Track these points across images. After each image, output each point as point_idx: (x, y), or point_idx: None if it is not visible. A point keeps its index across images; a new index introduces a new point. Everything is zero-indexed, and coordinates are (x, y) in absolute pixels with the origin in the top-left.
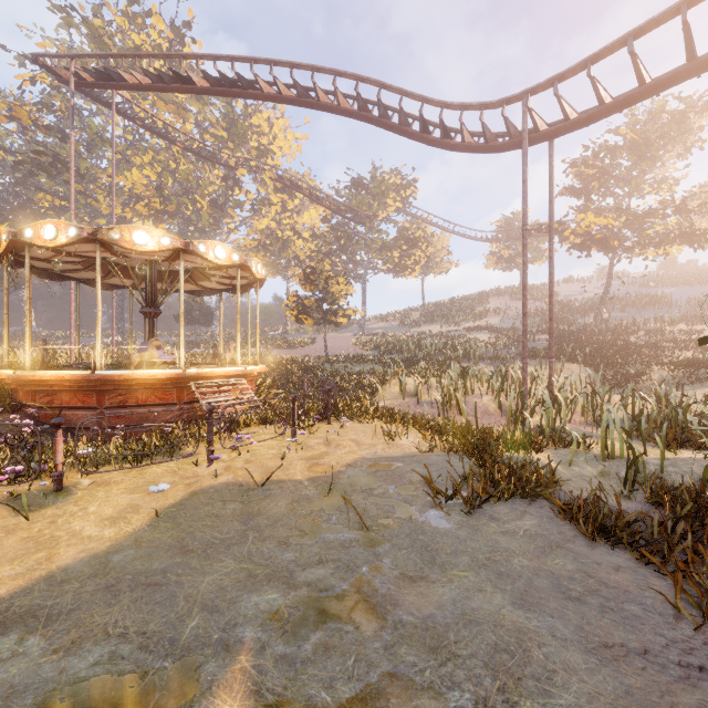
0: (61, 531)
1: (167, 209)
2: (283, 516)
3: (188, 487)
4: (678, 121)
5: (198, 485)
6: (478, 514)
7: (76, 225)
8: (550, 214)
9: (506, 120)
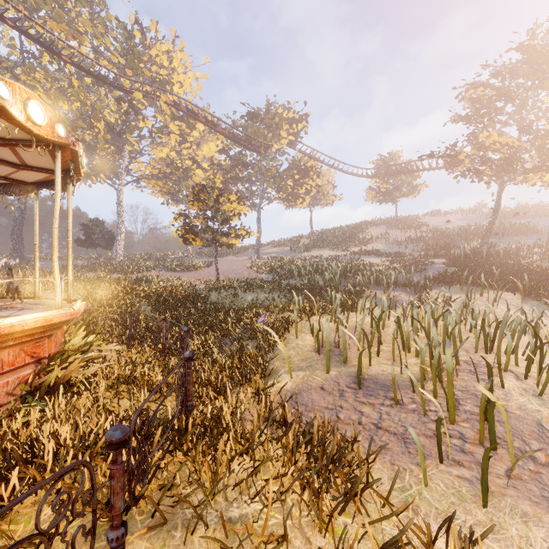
0: None
1: None
2: None
3: None
4: None
5: None
6: None
7: None
8: None
9: None
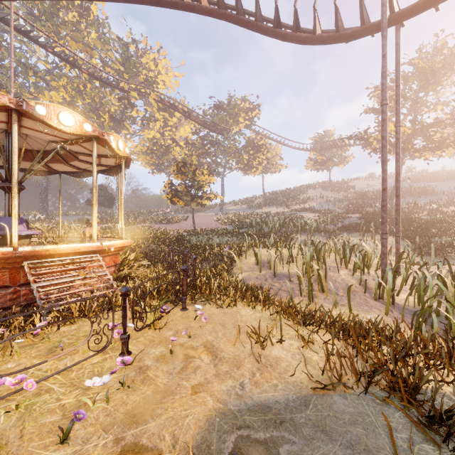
0: None
1: None
2: None
3: None
4: None
5: None
6: None
7: None
8: (397, 98)
9: (361, 1)
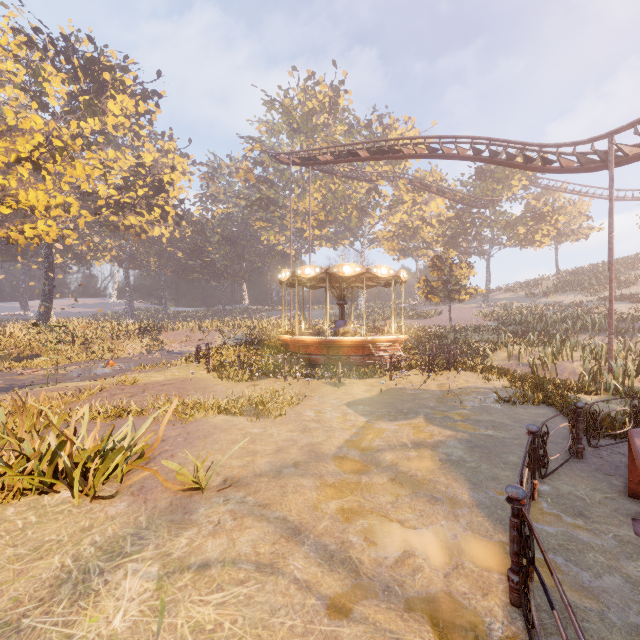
0: (351, 392)
1: (328, 218)
2: (428, 398)
3: (386, 387)
4: None
5: (390, 387)
6: (517, 407)
7: (319, 267)
8: None
9: (595, 152)
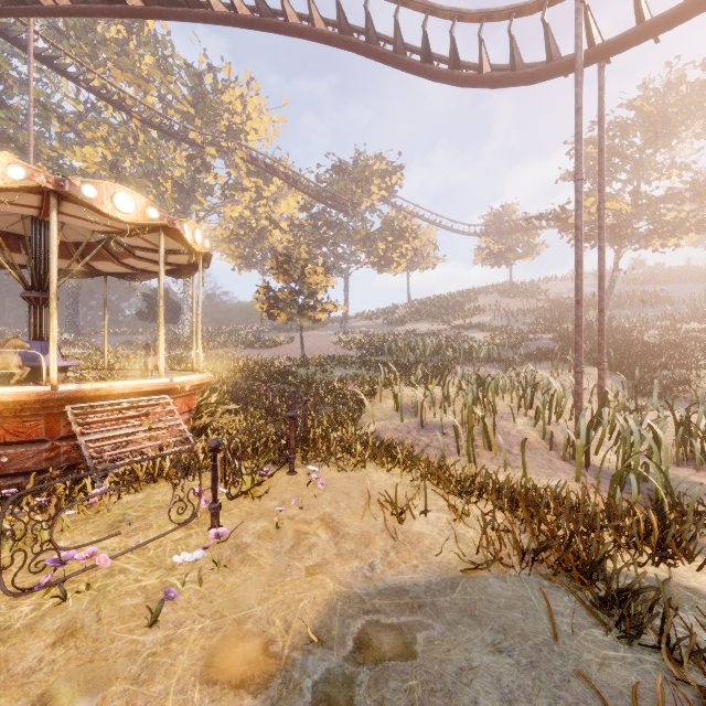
0: None
1: None
2: None
3: None
4: (699, 94)
5: None
6: None
7: None
8: (600, 167)
9: (546, 28)
